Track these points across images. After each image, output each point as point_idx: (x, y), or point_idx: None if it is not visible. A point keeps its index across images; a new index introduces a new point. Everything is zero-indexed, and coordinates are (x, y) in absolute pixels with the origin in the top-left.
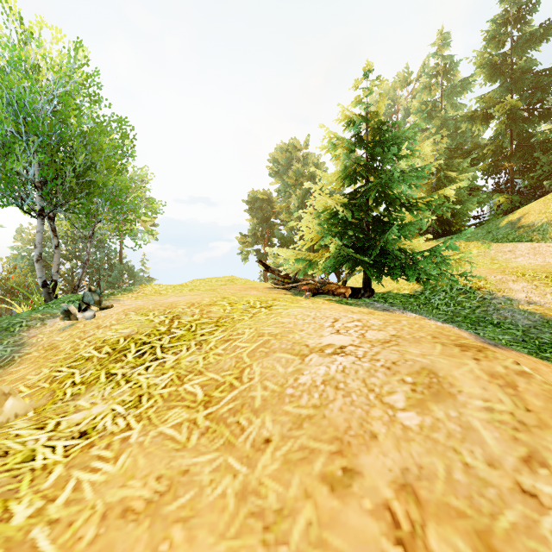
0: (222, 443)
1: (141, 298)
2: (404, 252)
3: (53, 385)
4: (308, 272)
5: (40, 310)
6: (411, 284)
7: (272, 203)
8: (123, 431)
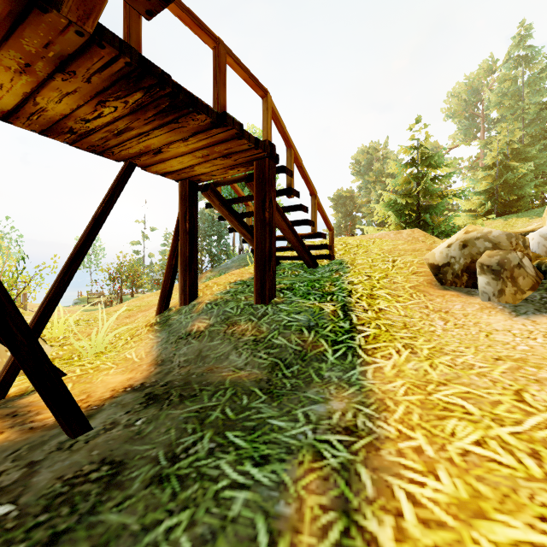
0: None
1: None
2: (442, 223)
3: None
4: None
5: None
6: None
7: (354, 199)
8: None
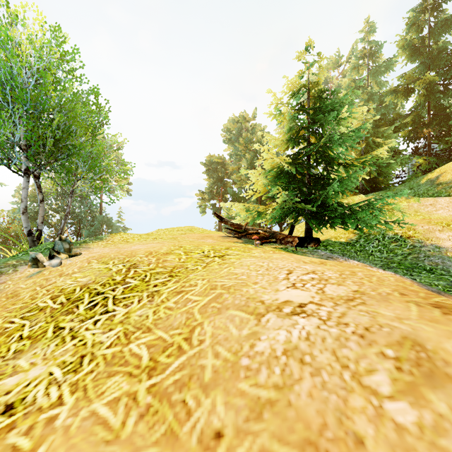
0: (164, 432)
1: (109, 246)
2: (341, 205)
3: (1, 338)
4: (255, 223)
5: (18, 256)
6: (347, 233)
7: (225, 165)
8: (52, 407)
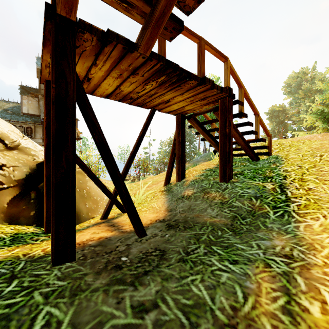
0: None
1: None
2: None
3: None
4: None
5: None
6: None
7: (285, 111)
8: None
